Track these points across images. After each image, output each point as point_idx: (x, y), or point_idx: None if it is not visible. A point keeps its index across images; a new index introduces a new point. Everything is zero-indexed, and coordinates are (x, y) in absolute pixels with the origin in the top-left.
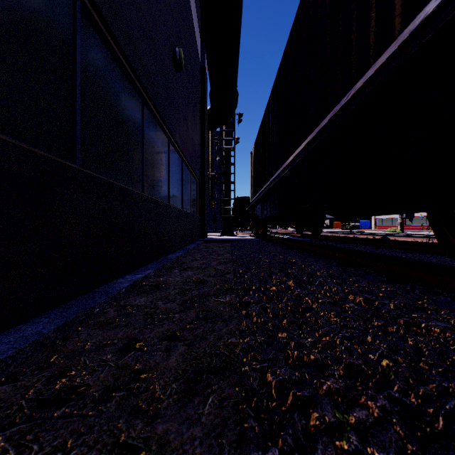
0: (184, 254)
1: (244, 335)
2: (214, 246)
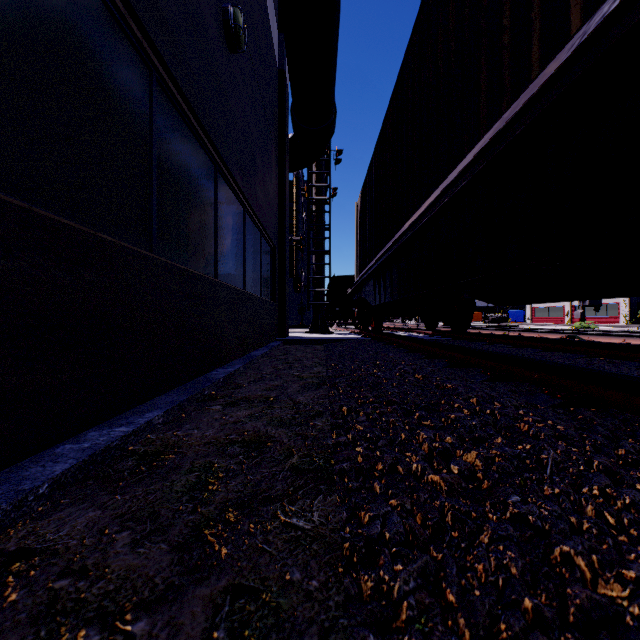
0: (244, 368)
1: None
2: (298, 350)
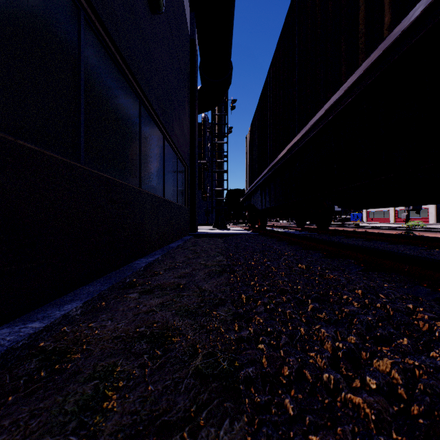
0: (162, 257)
1: None
2: (204, 242)
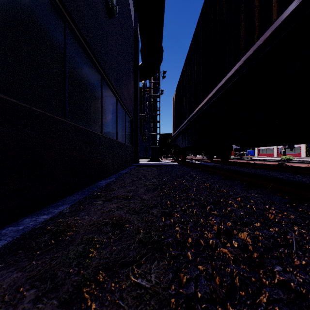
0: (116, 180)
1: None
2: (144, 170)
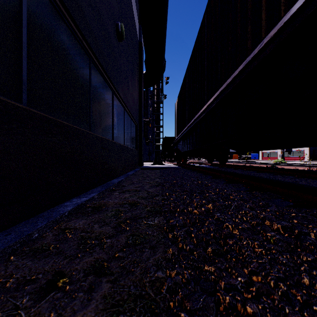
0: (125, 179)
1: (170, 269)
2: (148, 172)
